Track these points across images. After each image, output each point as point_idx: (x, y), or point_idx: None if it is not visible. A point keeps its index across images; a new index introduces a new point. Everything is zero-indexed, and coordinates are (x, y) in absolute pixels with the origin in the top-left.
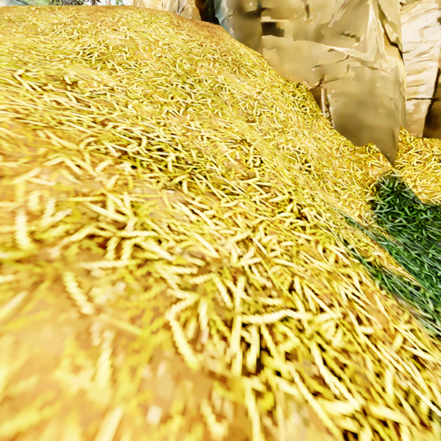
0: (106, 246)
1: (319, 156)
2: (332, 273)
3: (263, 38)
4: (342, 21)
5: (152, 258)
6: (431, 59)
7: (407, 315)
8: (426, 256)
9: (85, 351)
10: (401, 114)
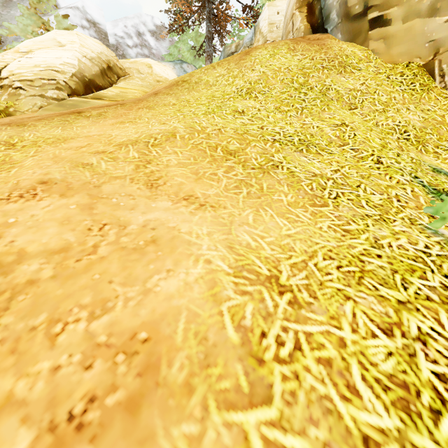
0: (278, 167)
1: (423, 125)
2: (391, 186)
3: (370, 33)
4: None
5: (294, 171)
6: None
7: None
8: None
9: (280, 185)
10: None
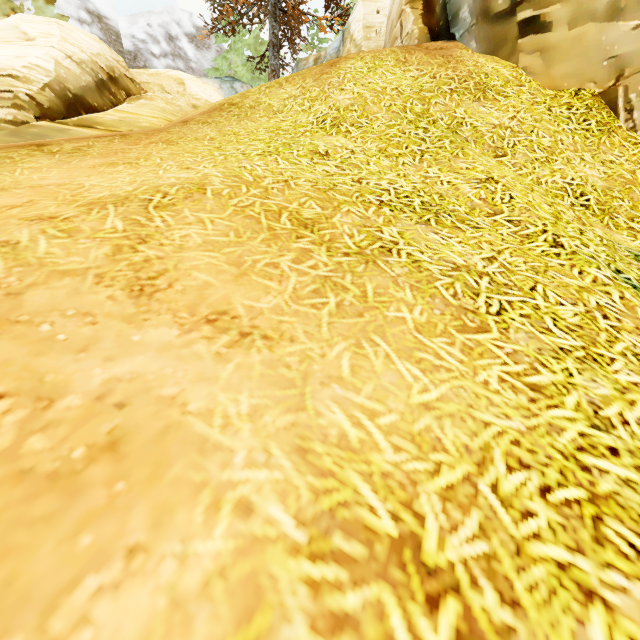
0: (391, 252)
1: (607, 185)
2: (585, 288)
3: (520, 42)
4: None
5: (419, 260)
6: None
7: None
8: None
9: (398, 287)
10: None
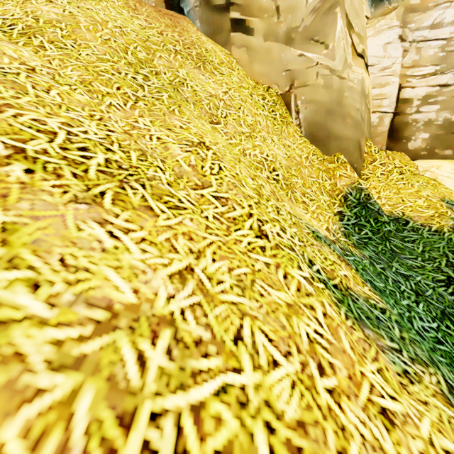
0: None
1: (288, 164)
2: (293, 305)
3: (232, 35)
4: (312, 26)
5: (11, 317)
6: (393, 74)
7: (374, 350)
8: (390, 270)
9: None
10: (367, 125)
